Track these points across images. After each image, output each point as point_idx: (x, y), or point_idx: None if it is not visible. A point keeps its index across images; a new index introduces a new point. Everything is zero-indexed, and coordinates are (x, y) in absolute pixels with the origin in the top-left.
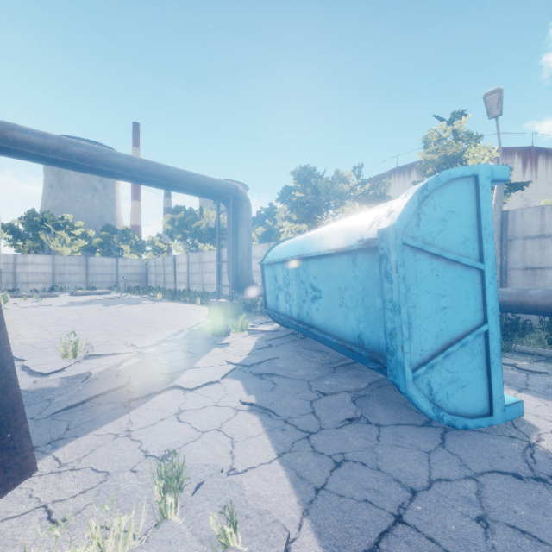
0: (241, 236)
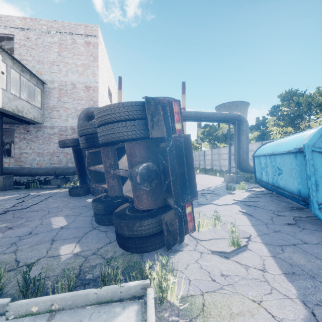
0: (242, 140)
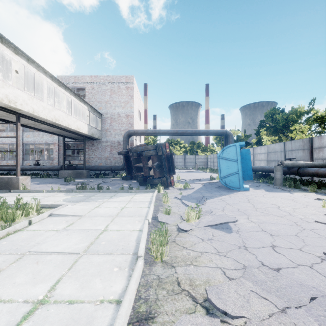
0: None
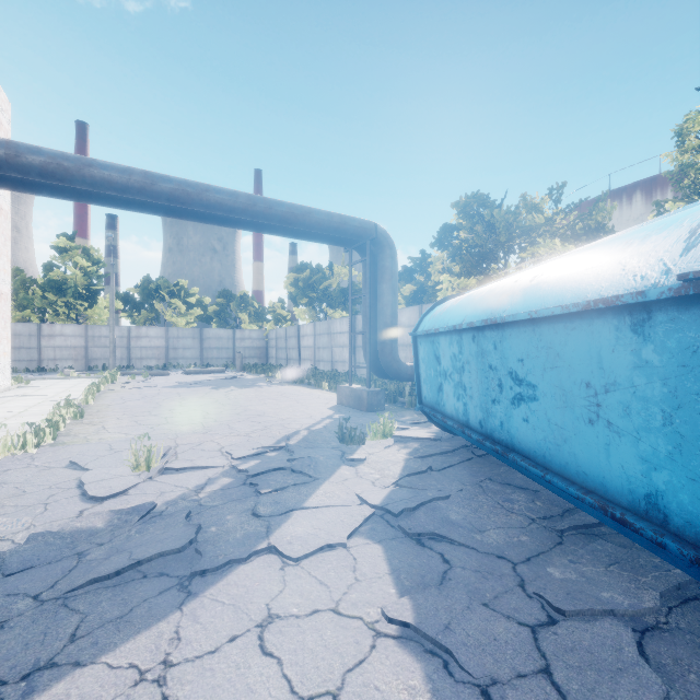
0: (381, 296)
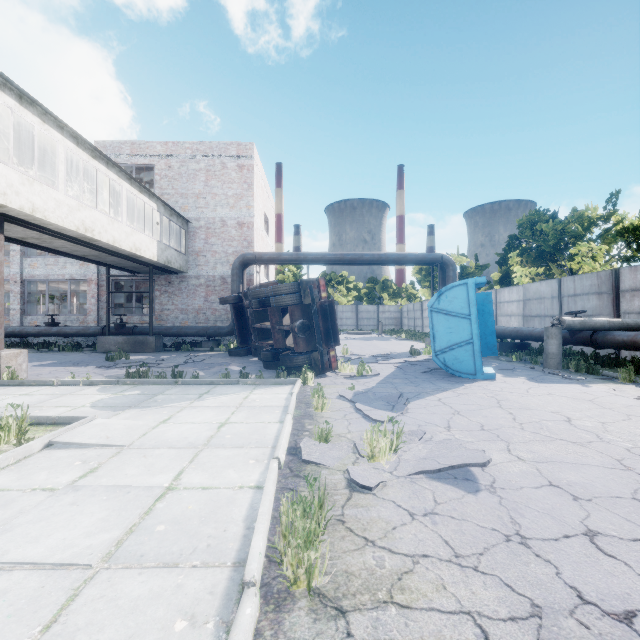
0: None
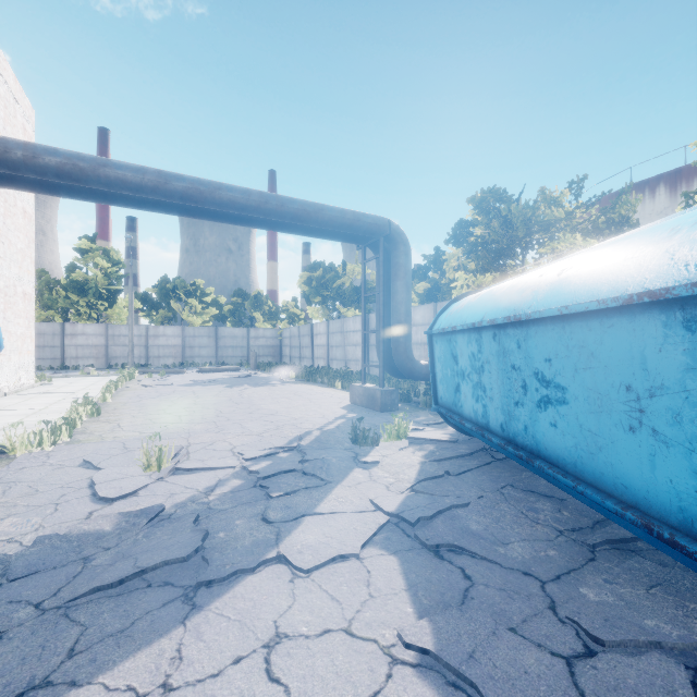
0: (395, 294)
